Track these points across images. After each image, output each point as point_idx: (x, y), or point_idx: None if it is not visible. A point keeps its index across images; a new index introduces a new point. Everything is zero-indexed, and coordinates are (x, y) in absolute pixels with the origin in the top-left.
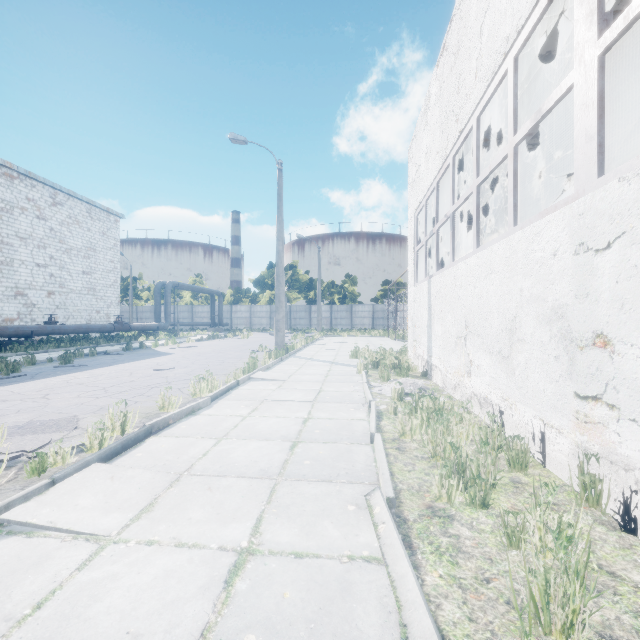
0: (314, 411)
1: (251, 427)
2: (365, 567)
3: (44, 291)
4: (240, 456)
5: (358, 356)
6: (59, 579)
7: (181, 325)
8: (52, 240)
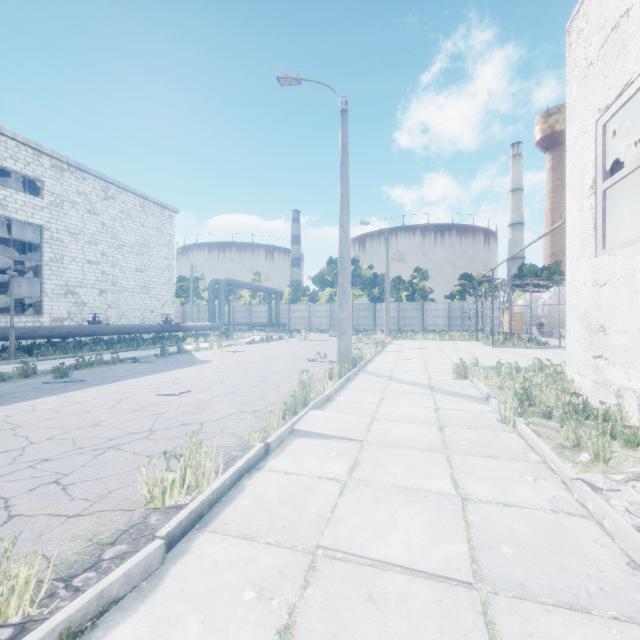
0: None
1: None
2: None
3: (96, 289)
4: None
5: (470, 377)
6: None
7: (239, 325)
8: (104, 236)
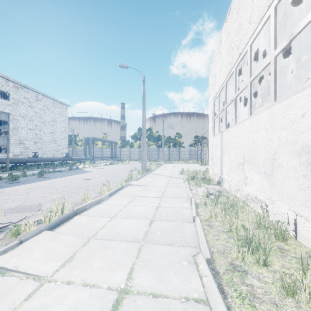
0: (161, 202)
1: (128, 211)
2: (196, 306)
3: (32, 141)
4: (122, 228)
5: (183, 173)
6: (13, 306)
7: (96, 158)
8: (36, 117)
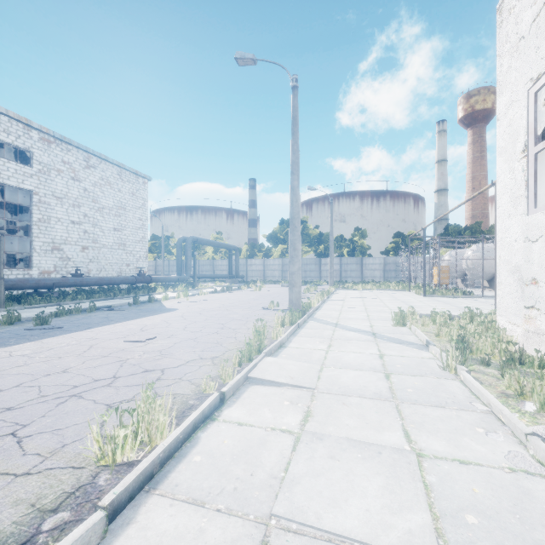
0: None
1: None
2: None
3: (78, 246)
4: None
5: (409, 324)
6: None
7: (203, 277)
8: (86, 200)
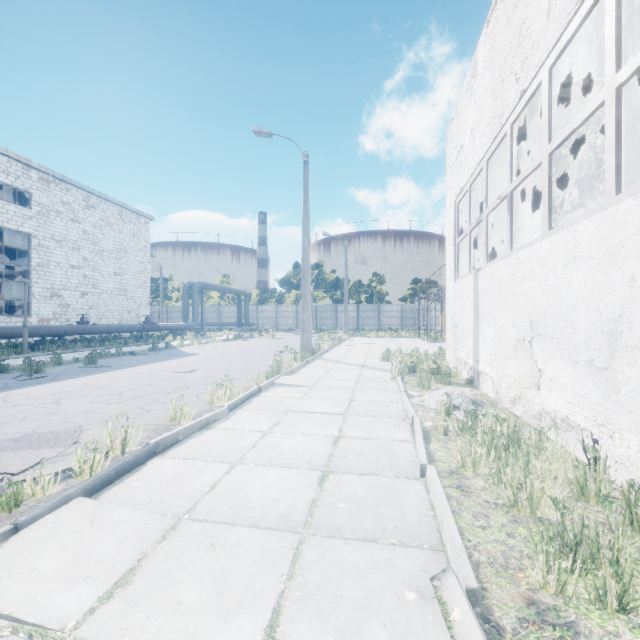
0: (346, 427)
1: (272, 448)
2: None
3: (78, 292)
4: (256, 491)
5: (390, 359)
6: None
7: (209, 325)
8: (85, 242)
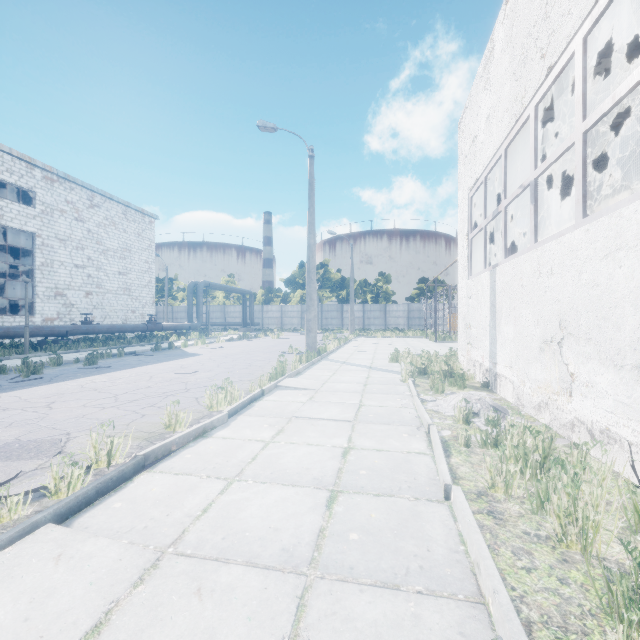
0: (355, 436)
1: (274, 461)
2: None
3: (82, 291)
4: (254, 516)
5: (399, 360)
6: None
7: (214, 325)
8: (90, 241)
